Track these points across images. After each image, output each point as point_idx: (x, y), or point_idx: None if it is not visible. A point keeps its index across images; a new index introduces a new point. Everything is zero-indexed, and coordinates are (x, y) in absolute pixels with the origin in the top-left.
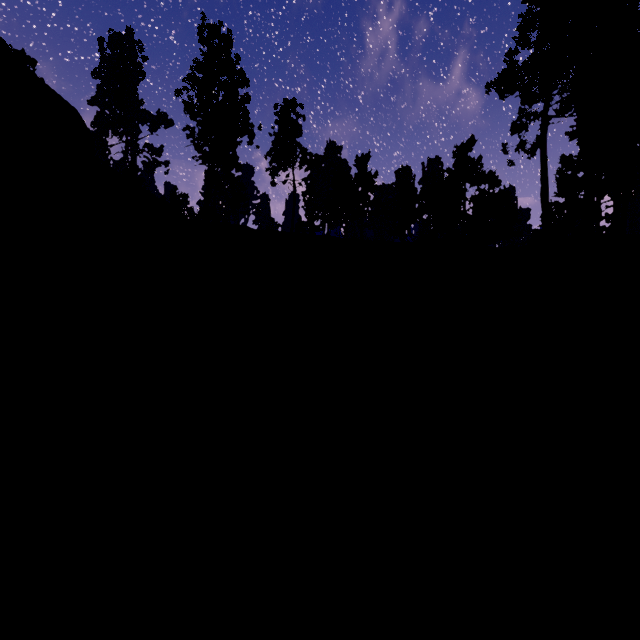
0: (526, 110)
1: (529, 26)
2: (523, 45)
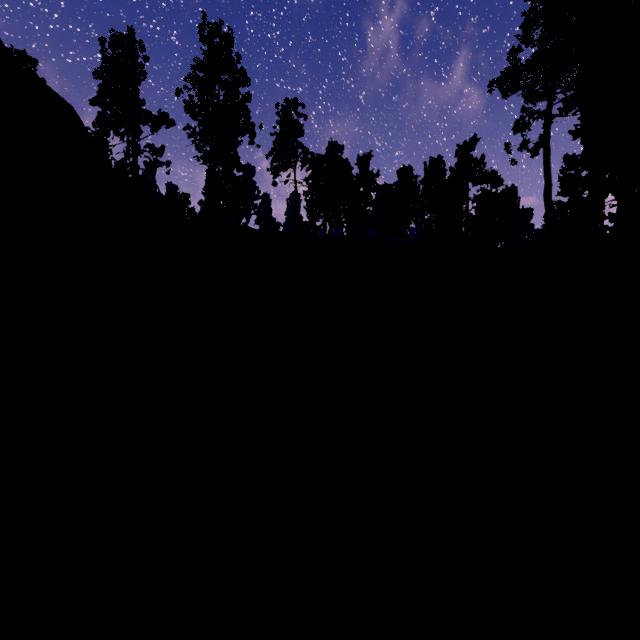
0: (530, 108)
1: (532, 24)
2: (526, 43)
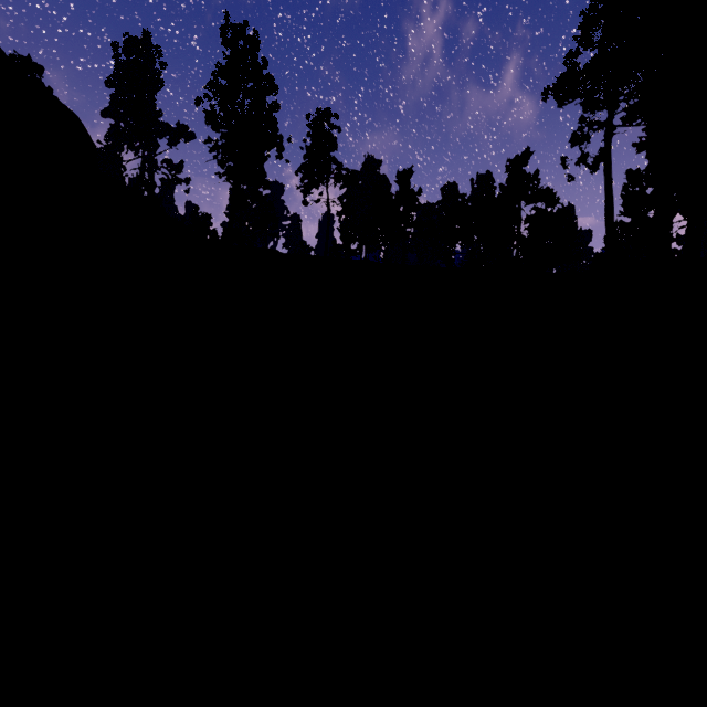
0: (589, 118)
1: (592, 24)
2: (586, 45)
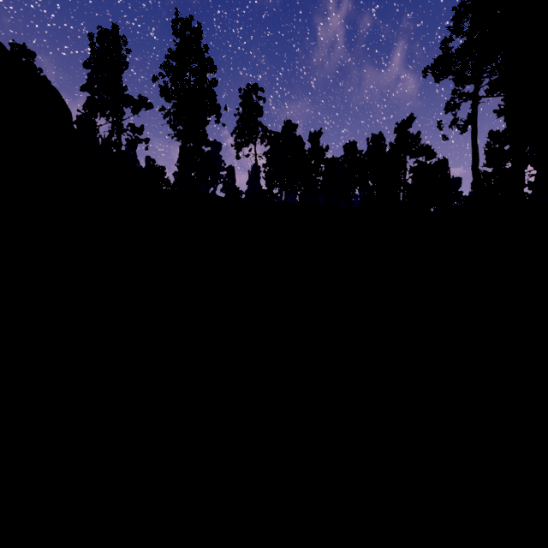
0: (460, 91)
1: (462, 17)
2: (457, 33)
